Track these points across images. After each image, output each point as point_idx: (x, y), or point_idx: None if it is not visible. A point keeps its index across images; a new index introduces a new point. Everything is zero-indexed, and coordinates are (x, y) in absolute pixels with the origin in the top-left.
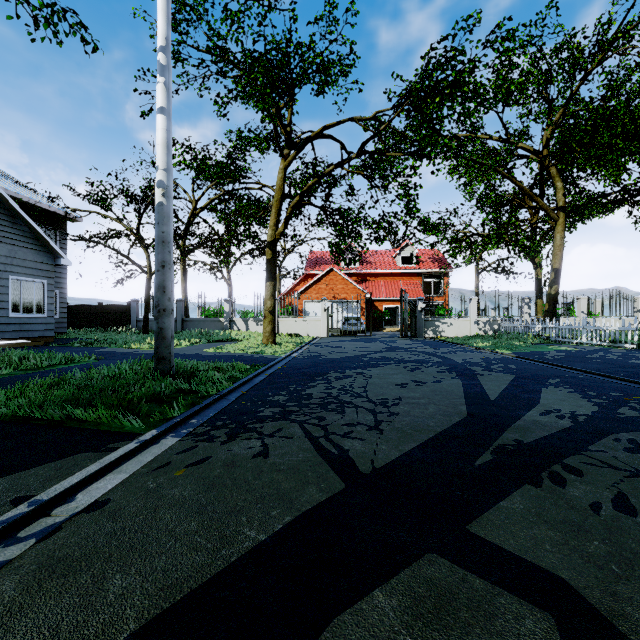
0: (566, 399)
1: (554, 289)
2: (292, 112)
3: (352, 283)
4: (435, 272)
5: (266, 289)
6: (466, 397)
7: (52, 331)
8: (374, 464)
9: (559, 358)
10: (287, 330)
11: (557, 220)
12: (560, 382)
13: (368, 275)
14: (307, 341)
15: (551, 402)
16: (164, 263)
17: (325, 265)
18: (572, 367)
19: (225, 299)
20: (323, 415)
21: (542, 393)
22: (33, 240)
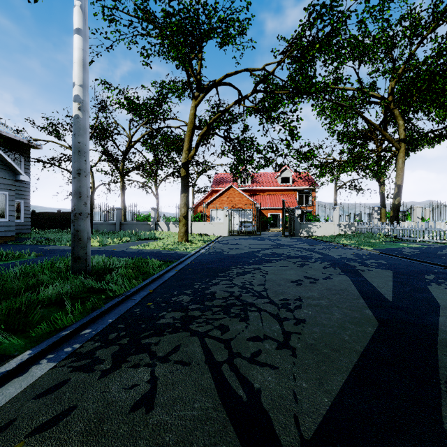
0: None
1: (397, 200)
2: (201, 64)
3: (246, 196)
4: (306, 189)
5: (181, 199)
6: (363, 297)
7: (13, 232)
8: (300, 428)
9: (416, 254)
10: (198, 231)
11: (399, 149)
12: (437, 278)
13: (257, 191)
14: (213, 239)
15: None
16: (80, 171)
17: (226, 183)
18: (435, 263)
19: (152, 208)
20: (226, 323)
21: (432, 292)
22: None
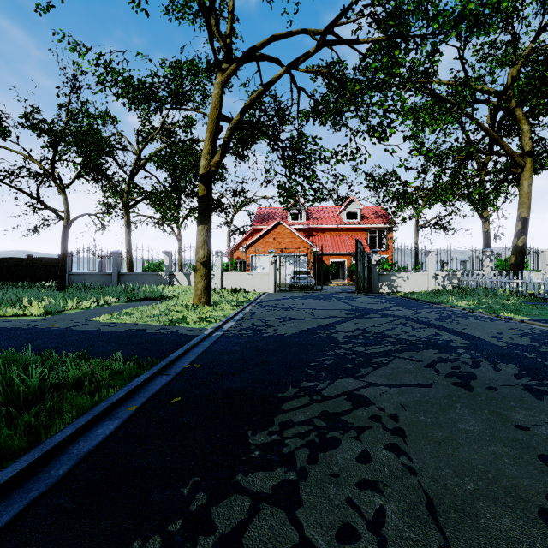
0: None
1: (522, 240)
2: (233, 20)
3: (300, 237)
4: (379, 227)
5: (198, 234)
6: None
7: None
8: None
9: None
10: (232, 285)
11: (524, 166)
12: None
13: (314, 230)
14: (252, 298)
15: None
16: None
17: (272, 220)
18: None
19: (165, 251)
20: None
21: None
22: None
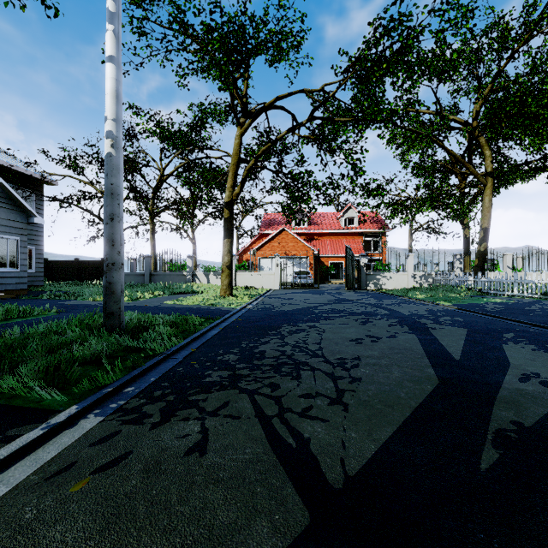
0: (536, 359)
1: (483, 246)
2: (248, 84)
3: (301, 241)
4: (374, 232)
5: (224, 246)
6: (428, 356)
7: (25, 284)
8: (346, 468)
9: (500, 310)
10: (244, 283)
11: (486, 184)
12: (516, 337)
13: (315, 234)
14: (261, 293)
15: (522, 363)
16: (113, 216)
17: (278, 226)
18: (518, 320)
19: (188, 255)
20: (277, 381)
21: (506, 351)
22: (6, 200)
